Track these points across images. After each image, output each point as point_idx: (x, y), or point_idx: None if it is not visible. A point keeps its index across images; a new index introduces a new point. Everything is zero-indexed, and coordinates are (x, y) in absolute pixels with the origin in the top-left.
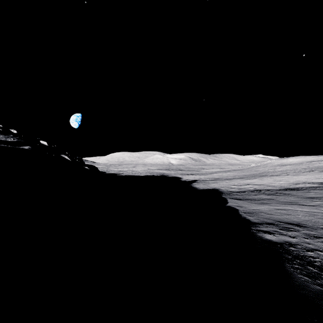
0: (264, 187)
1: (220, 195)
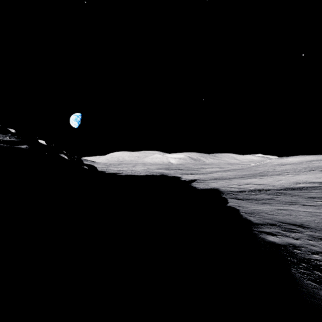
0: (264, 187)
1: (220, 195)
